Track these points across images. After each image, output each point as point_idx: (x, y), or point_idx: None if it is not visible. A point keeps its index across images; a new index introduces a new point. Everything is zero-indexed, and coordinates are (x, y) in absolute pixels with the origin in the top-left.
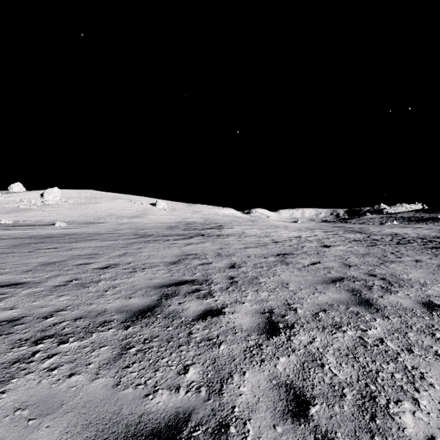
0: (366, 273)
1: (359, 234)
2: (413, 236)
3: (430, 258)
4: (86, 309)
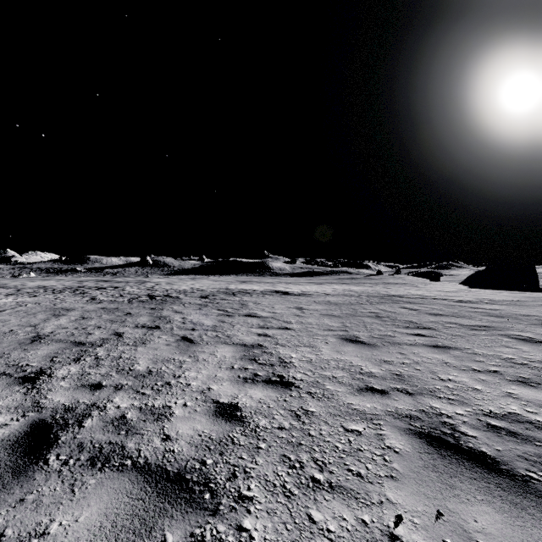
0: (51, 309)
1: (3, 288)
2: (62, 287)
3: (82, 298)
4: None
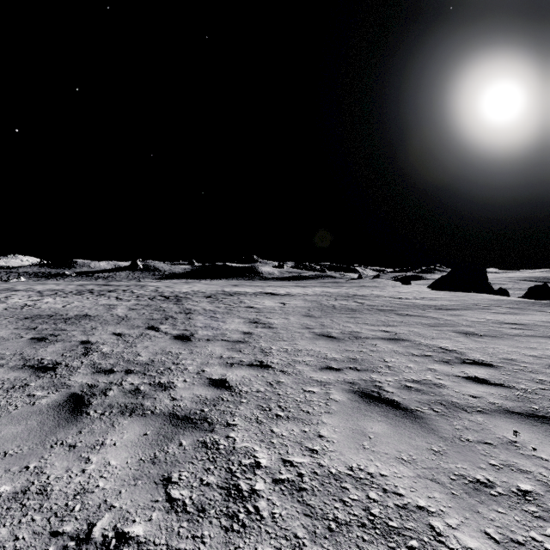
0: (98, 304)
1: (23, 291)
2: (73, 290)
3: (109, 298)
4: (32, 323)
